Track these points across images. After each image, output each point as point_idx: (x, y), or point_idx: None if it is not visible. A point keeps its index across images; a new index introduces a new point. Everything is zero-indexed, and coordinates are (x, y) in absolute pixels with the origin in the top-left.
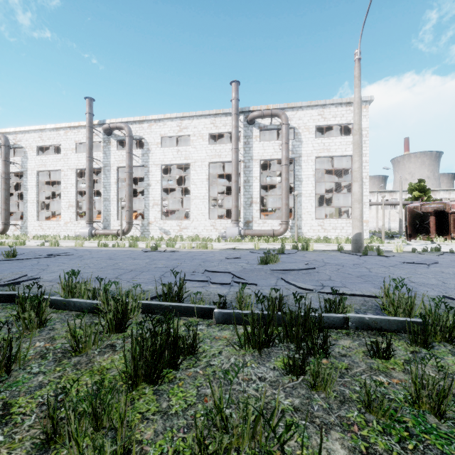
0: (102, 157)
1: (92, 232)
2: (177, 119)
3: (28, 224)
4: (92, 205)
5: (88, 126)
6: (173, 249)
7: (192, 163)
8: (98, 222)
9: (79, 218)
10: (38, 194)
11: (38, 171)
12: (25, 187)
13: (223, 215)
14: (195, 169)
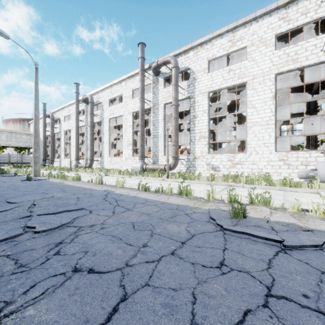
0: (152, 97)
1: (143, 166)
2: (228, 33)
3: (104, 160)
4: (143, 142)
5: (140, 69)
6: (294, 223)
7: (249, 81)
8: (148, 157)
9: (136, 155)
10: (109, 136)
11: (109, 119)
12: (102, 132)
13: (288, 146)
14: (253, 88)
